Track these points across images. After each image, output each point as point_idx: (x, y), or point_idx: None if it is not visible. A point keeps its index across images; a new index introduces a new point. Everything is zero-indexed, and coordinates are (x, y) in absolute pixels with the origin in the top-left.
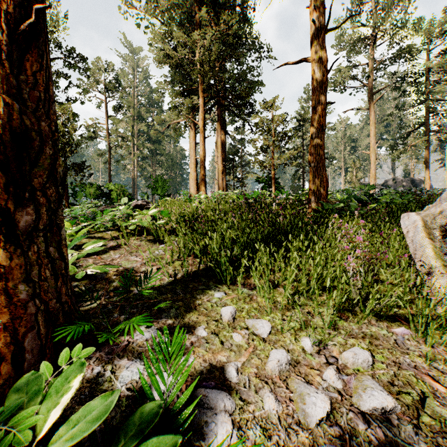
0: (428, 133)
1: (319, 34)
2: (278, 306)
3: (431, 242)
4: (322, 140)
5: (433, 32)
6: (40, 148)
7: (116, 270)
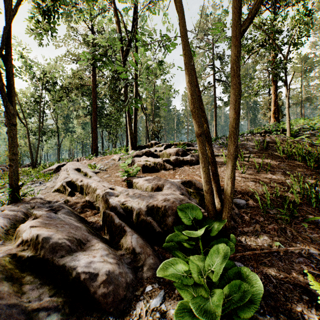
0: None
1: None
2: None
3: None
4: None
5: None
6: (277, 110)
7: None
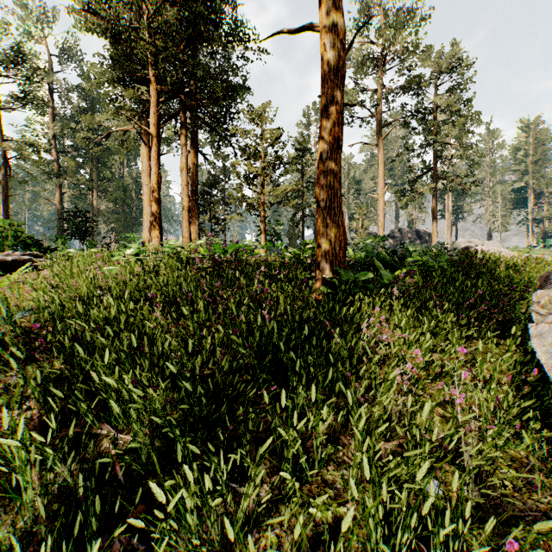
0: (436, 180)
1: None
2: None
3: None
4: (337, 163)
5: (442, 65)
6: None
7: None
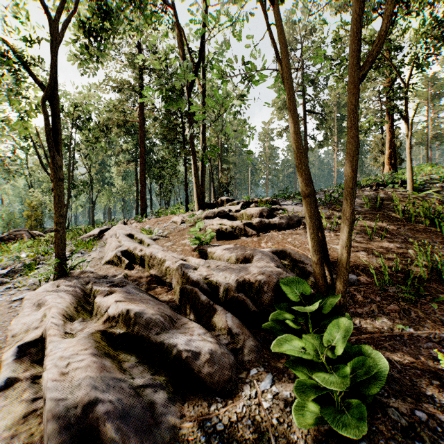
0: None
1: None
2: None
3: None
4: None
5: None
6: (394, 154)
7: None
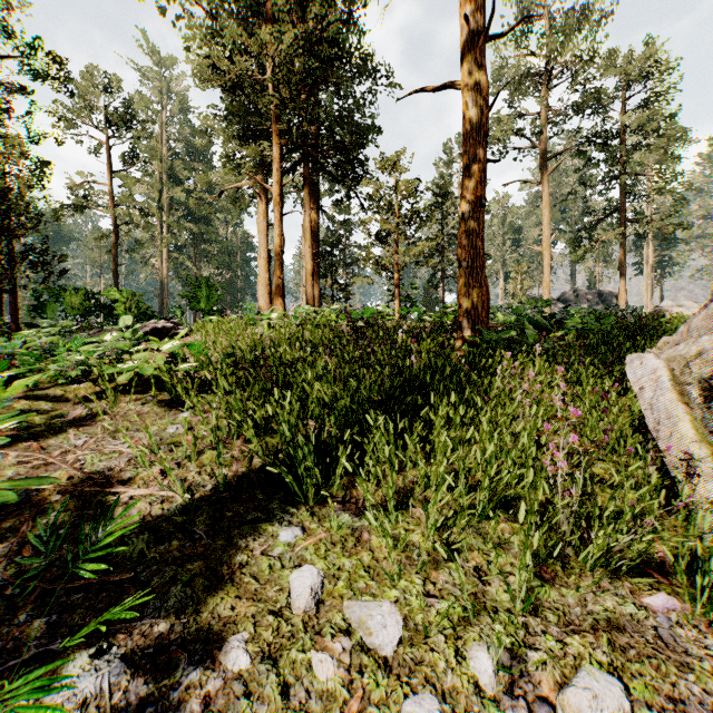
0: (624, 224)
1: (475, 42)
2: (414, 558)
3: (688, 410)
4: (480, 222)
5: (632, 72)
6: None
7: (68, 479)
